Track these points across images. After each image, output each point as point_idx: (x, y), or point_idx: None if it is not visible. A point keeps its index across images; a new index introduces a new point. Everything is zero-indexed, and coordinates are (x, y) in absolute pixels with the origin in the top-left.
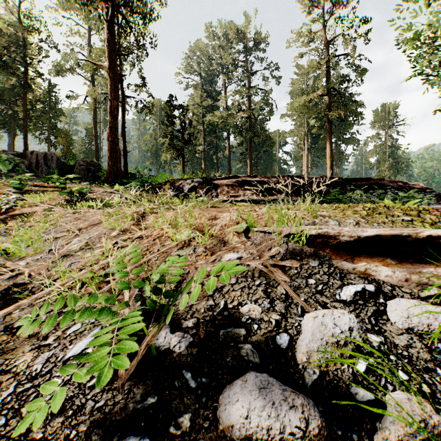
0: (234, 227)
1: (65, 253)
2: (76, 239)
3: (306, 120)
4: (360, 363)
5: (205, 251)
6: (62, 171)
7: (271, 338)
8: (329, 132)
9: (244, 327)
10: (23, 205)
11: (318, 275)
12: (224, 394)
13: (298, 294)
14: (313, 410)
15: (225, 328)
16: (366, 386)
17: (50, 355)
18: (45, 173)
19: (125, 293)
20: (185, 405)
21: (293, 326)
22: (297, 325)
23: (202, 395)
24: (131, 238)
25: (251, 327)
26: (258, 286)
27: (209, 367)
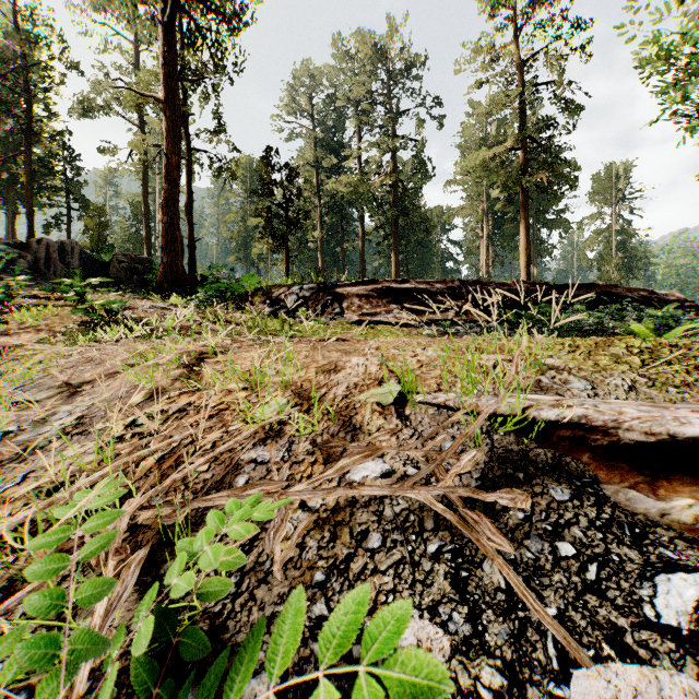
0: (374, 390)
1: (27, 446)
2: (64, 408)
3: (486, 191)
4: None
5: (312, 453)
6: (89, 272)
7: None
8: (523, 209)
9: None
10: (4, 332)
11: (578, 530)
12: None
13: (540, 592)
14: None
15: None
16: None
17: None
18: (61, 275)
19: None
20: None
21: None
22: None
23: None
24: (165, 412)
25: None
26: (434, 561)
27: None
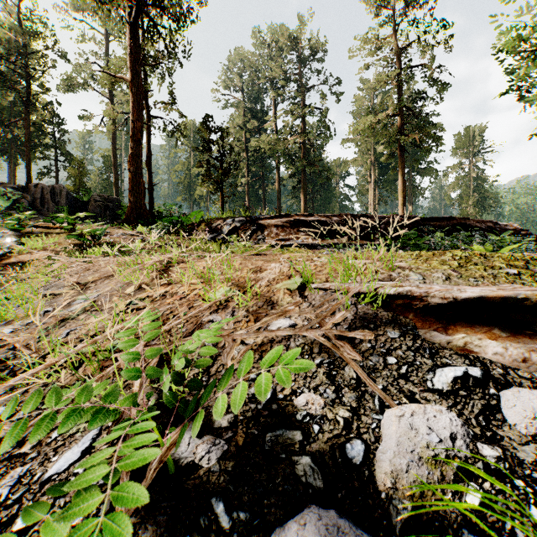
0: (285, 282)
1: (64, 317)
2: (80, 297)
3: (373, 147)
4: (471, 492)
5: (247, 316)
6: (73, 209)
7: (339, 447)
8: (401, 161)
9: (300, 429)
10: (20, 251)
11: (400, 352)
12: None
13: (374, 379)
14: None
15: (273, 429)
16: (484, 532)
17: (24, 473)
18: (53, 211)
19: None
20: None
21: (370, 429)
22: (375, 427)
23: None
24: (150, 297)
25: (310, 429)
26: (318, 367)
27: (249, 493)
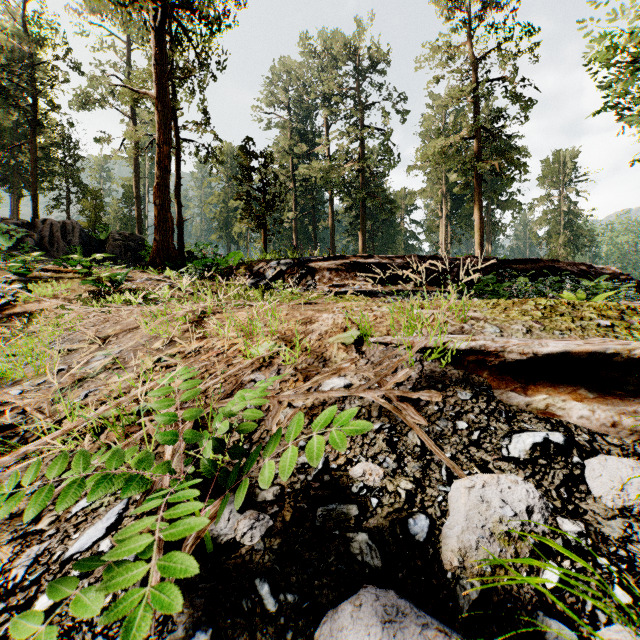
0: (340, 335)
1: (81, 376)
2: (99, 353)
3: (445, 175)
4: (548, 571)
5: (295, 375)
6: (88, 249)
7: (400, 523)
8: (477, 192)
9: (355, 502)
10: (26, 300)
11: (472, 415)
12: (323, 627)
13: (441, 446)
14: None
15: (326, 503)
16: (562, 614)
17: (41, 551)
18: (64, 251)
19: (167, 446)
20: None
21: (435, 502)
22: (441, 500)
23: (286, 627)
24: (182, 353)
25: (368, 503)
26: (377, 433)
27: (298, 574)
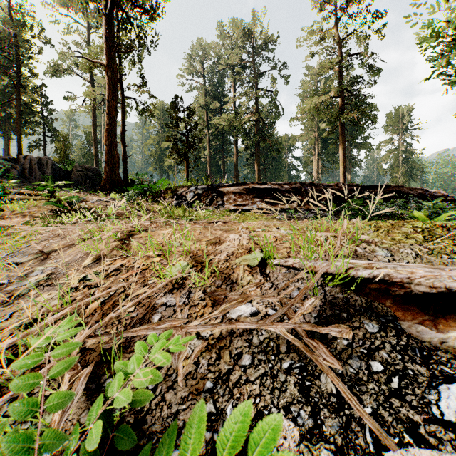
0: (245, 256)
1: (13, 294)
2: (39, 267)
3: (317, 124)
4: None
5: (204, 299)
6: (58, 177)
7: None
8: (341, 136)
9: None
10: (1, 217)
11: (384, 353)
12: None
13: (359, 396)
14: None
15: None
16: None
17: None
18: (39, 179)
19: None
20: None
21: None
22: None
23: None
24: (106, 271)
25: None
26: (287, 374)
27: None
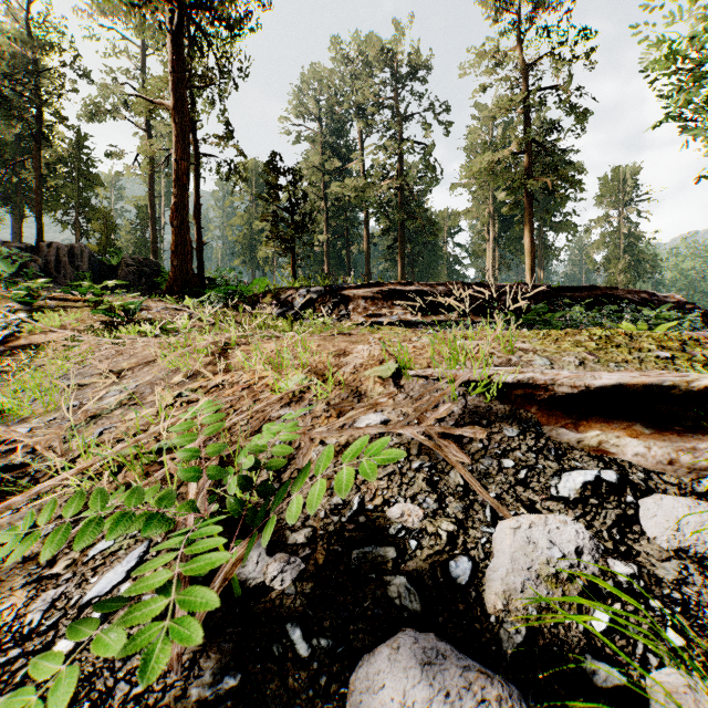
0: (376, 368)
1: (95, 413)
2: (114, 388)
3: (492, 194)
4: (597, 614)
5: (328, 410)
6: (98, 276)
7: (441, 565)
8: (528, 212)
9: (393, 545)
10: (32, 331)
11: (519, 453)
12: (358, 672)
13: (486, 486)
14: (518, 707)
15: (361, 546)
16: (611, 658)
17: (58, 596)
18: (71, 278)
19: (190, 485)
20: (290, 691)
21: (479, 544)
22: (485, 542)
23: (320, 672)
24: (204, 387)
25: (406, 545)
26: (416, 472)
27: (332, 618)
